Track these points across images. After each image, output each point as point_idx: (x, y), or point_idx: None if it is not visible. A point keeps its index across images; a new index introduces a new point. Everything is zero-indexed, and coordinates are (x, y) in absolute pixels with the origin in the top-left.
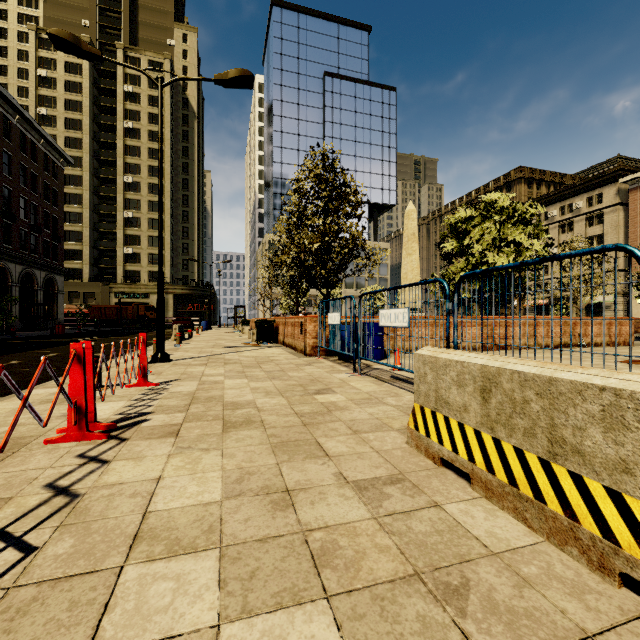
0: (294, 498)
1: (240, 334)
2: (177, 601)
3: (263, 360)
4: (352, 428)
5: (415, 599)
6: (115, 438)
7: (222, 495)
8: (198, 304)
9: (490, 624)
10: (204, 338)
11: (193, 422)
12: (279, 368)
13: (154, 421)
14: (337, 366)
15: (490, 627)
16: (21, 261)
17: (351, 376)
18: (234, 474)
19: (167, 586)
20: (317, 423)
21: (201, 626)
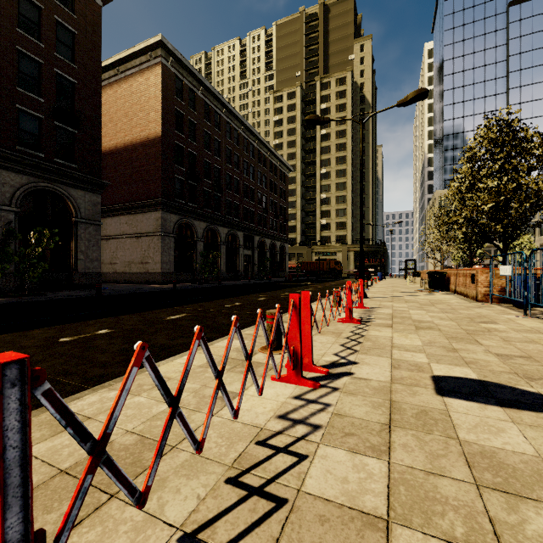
0: (458, 351)
1: (411, 283)
2: (413, 357)
3: (436, 302)
4: (504, 339)
5: (510, 375)
6: (364, 324)
7: (422, 344)
8: (372, 258)
9: (542, 384)
10: (382, 285)
11: (398, 324)
12: (450, 307)
13: (377, 321)
14: (508, 310)
15: (542, 385)
16: (270, 237)
17: (520, 317)
18: (426, 341)
19: (409, 355)
20: (477, 334)
21: (423, 362)
